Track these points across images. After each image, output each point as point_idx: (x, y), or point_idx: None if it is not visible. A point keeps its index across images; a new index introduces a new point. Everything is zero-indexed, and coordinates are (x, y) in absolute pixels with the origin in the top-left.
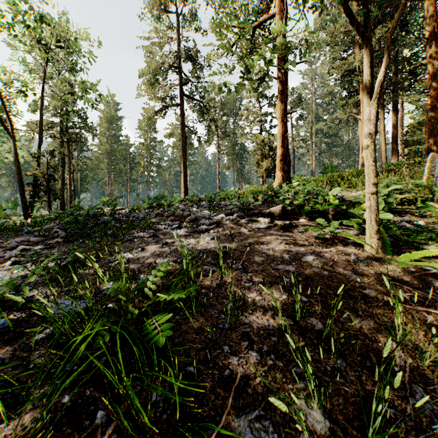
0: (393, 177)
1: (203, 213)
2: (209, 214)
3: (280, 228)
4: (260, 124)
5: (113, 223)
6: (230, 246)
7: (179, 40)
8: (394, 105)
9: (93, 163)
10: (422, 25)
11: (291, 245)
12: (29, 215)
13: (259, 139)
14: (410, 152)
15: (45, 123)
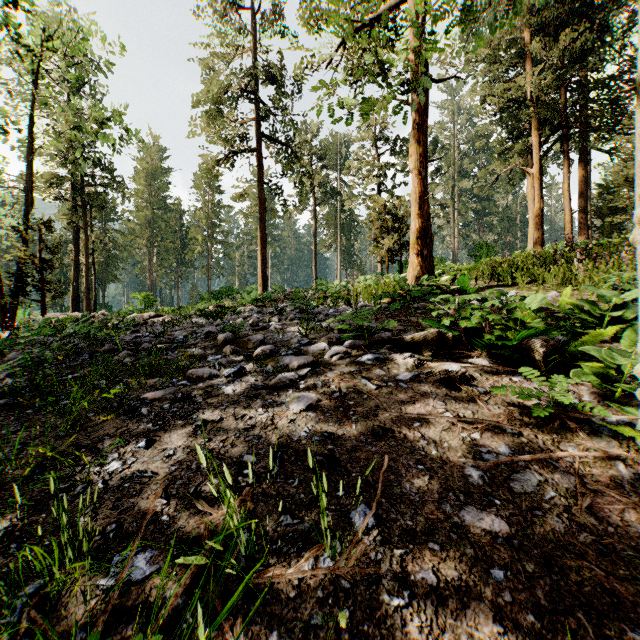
0: (610, 269)
1: (288, 335)
2: (299, 340)
3: (441, 383)
4: (378, 181)
5: (123, 355)
6: (341, 434)
7: (254, 50)
8: (582, 153)
9: (125, 238)
10: (624, 32)
11: (475, 433)
12: (11, 323)
13: (378, 203)
14: (604, 224)
15: (47, 177)
